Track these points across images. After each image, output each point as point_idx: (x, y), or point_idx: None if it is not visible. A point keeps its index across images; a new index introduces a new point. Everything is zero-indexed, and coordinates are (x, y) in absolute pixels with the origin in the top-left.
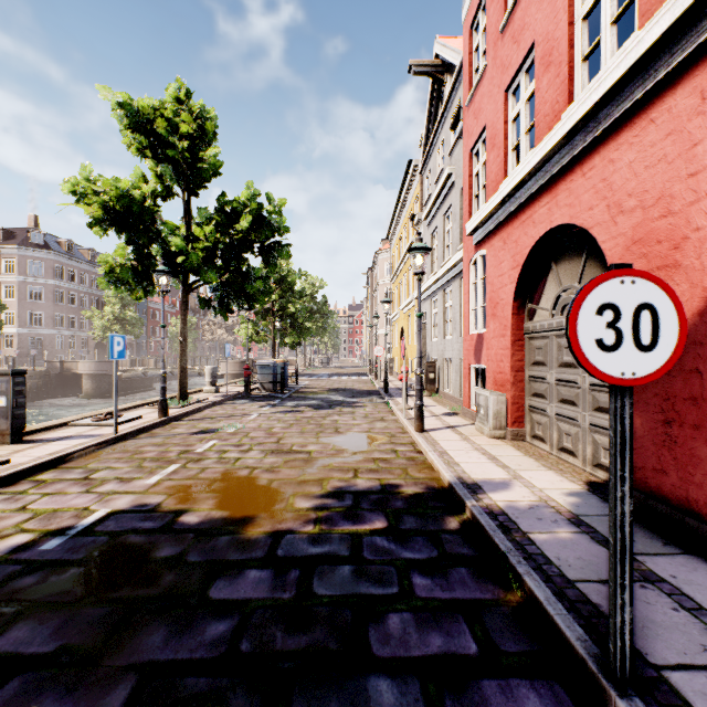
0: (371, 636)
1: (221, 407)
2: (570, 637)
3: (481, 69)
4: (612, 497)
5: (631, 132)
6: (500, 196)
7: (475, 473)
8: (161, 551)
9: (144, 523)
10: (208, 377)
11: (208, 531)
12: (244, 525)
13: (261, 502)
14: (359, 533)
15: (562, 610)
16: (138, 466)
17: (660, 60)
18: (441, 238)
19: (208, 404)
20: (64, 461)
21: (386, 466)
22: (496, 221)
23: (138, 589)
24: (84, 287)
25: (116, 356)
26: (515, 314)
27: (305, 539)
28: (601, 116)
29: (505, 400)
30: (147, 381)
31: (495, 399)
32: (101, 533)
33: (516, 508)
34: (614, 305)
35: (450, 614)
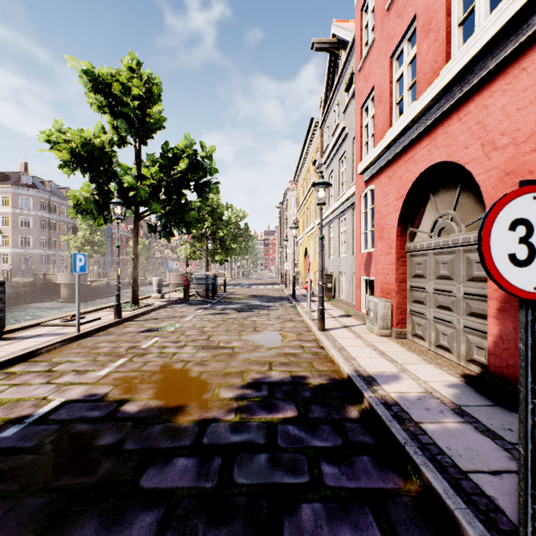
0: (286, 529)
1: (165, 310)
2: (473, 535)
3: (370, 41)
4: (523, 409)
5: (504, 80)
6: (387, 140)
7: (369, 366)
8: (103, 439)
9: (91, 411)
10: (155, 286)
11: (144, 420)
12: (176, 414)
13: (191, 392)
14: (274, 421)
15: (461, 504)
16: (93, 360)
17: (532, 15)
18: (337, 177)
19: (154, 308)
20: (33, 355)
21: (295, 360)
22: (383, 162)
23: (78, 477)
24: (63, 217)
25: (78, 270)
26: (399, 236)
27: (227, 427)
28: (476, 69)
29: (390, 305)
30: (110, 289)
31: (382, 304)
32: (53, 421)
33: (406, 399)
34: (527, 220)
35: (357, 505)
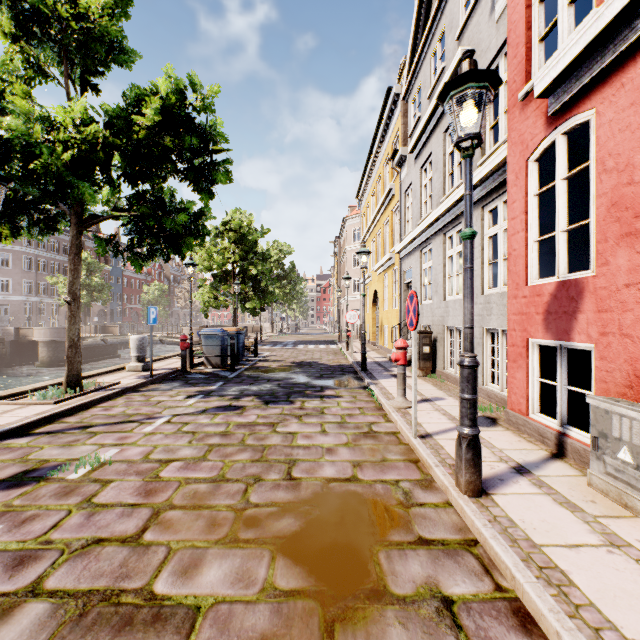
0: None
1: (129, 397)
2: None
3: None
4: None
5: None
6: None
7: None
8: None
9: None
10: (133, 350)
11: None
12: None
13: None
14: None
15: None
16: None
17: None
18: (439, 164)
19: (108, 394)
20: None
21: None
22: None
23: None
24: (54, 254)
25: None
26: None
27: None
28: None
29: None
30: (111, 348)
31: None
32: None
33: None
34: None
35: None
